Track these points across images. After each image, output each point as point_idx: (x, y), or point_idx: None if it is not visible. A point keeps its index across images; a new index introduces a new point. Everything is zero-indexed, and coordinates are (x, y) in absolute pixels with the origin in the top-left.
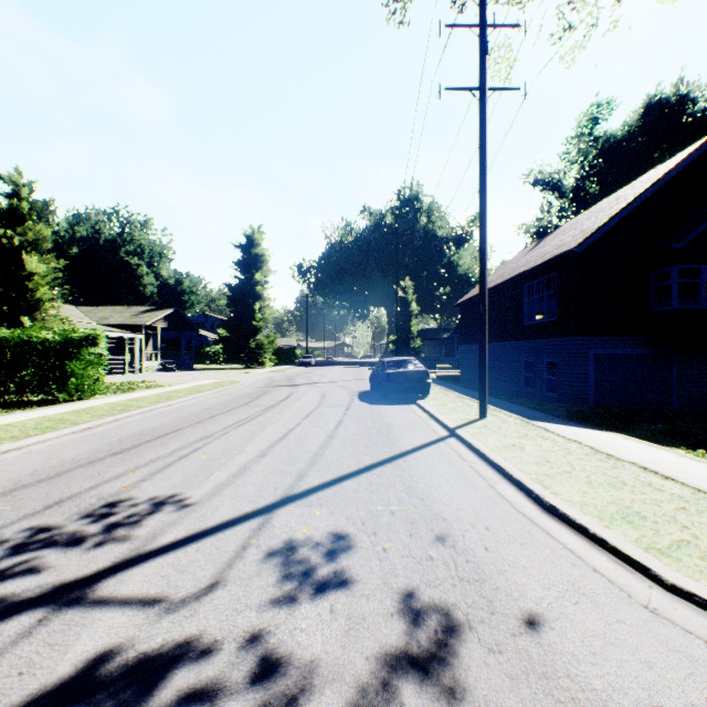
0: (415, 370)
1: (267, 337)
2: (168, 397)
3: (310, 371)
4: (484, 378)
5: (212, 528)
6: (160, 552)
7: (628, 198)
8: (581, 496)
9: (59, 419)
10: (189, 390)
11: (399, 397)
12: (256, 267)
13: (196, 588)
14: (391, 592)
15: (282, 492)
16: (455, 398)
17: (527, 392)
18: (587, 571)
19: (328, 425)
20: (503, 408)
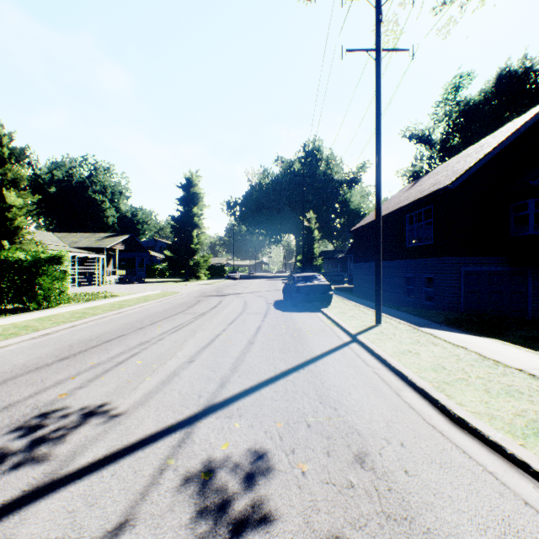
0: (320, 284)
1: (203, 257)
2: (120, 305)
3: (236, 284)
4: (379, 291)
5: (133, 445)
6: (74, 478)
7: (491, 144)
8: (486, 407)
9: (23, 325)
10: (138, 299)
11: (306, 305)
12: (194, 203)
13: (101, 531)
14: (314, 538)
15: (205, 400)
16: (352, 306)
17: (408, 301)
18: (518, 505)
19: (249, 331)
20: (393, 315)
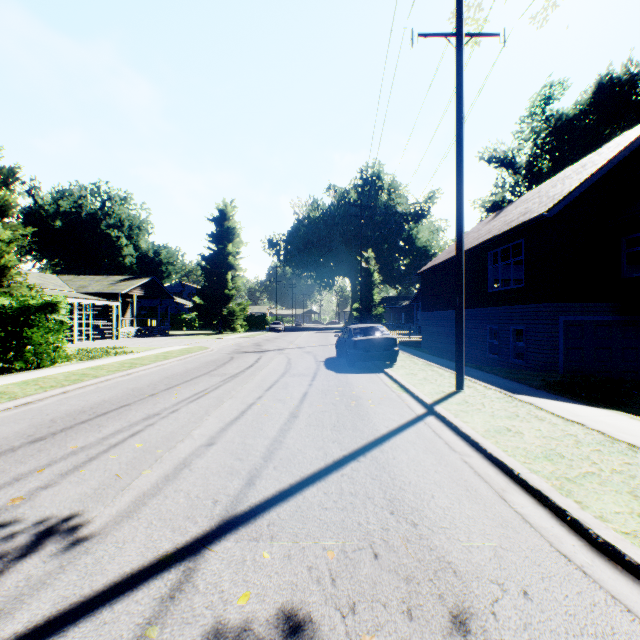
0: (383, 337)
1: (239, 305)
2: (131, 364)
3: (279, 337)
4: (461, 347)
5: (97, 596)
6: None
7: (597, 163)
8: None
9: None
10: (155, 357)
11: (365, 364)
12: (229, 239)
13: None
14: None
15: (222, 509)
16: (423, 366)
17: (492, 359)
18: None
19: (292, 399)
20: (476, 377)
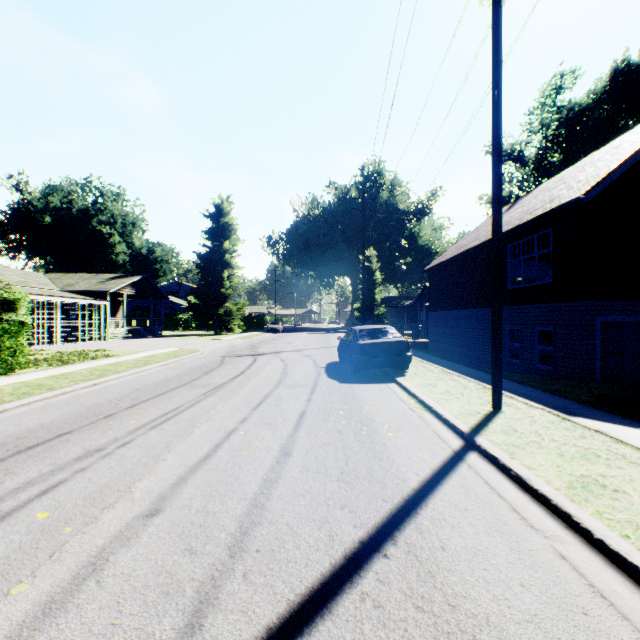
0: (394, 341)
1: (236, 304)
2: (102, 372)
3: (277, 338)
4: (499, 355)
5: None
6: None
7: (639, 140)
8: None
9: None
10: (135, 362)
11: (372, 371)
12: (225, 236)
13: None
14: None
15: None
16: (440, 373)
17: (511, 363)
18: None
19: (285, 424)
20: (509, 390)
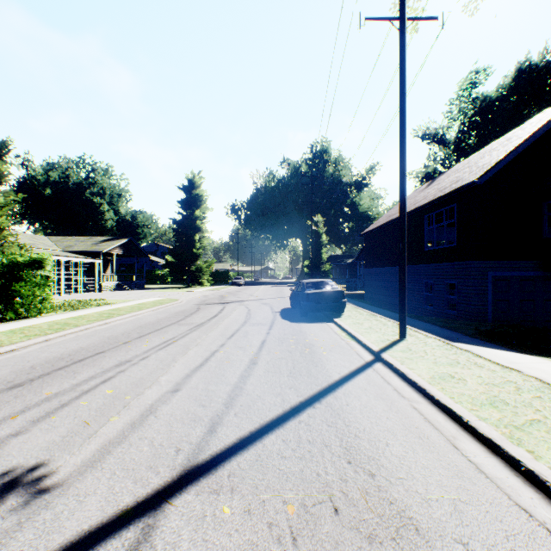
0: (332, 291)
1: (205, 262)
2: (109, 315)
3: (240, 290)
4: (403, 299)
5: None
6: None
7: (522, 136)
8: None
9: None
10: (131, 308)
11: (316, 314)
12: (196, 205)
13: None
14: None
15: (184, 458)
16: (368, 316)
17: (427, 309)
18: None
19: (251, 347)
20: (416, 327)
